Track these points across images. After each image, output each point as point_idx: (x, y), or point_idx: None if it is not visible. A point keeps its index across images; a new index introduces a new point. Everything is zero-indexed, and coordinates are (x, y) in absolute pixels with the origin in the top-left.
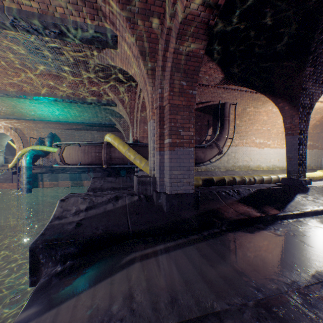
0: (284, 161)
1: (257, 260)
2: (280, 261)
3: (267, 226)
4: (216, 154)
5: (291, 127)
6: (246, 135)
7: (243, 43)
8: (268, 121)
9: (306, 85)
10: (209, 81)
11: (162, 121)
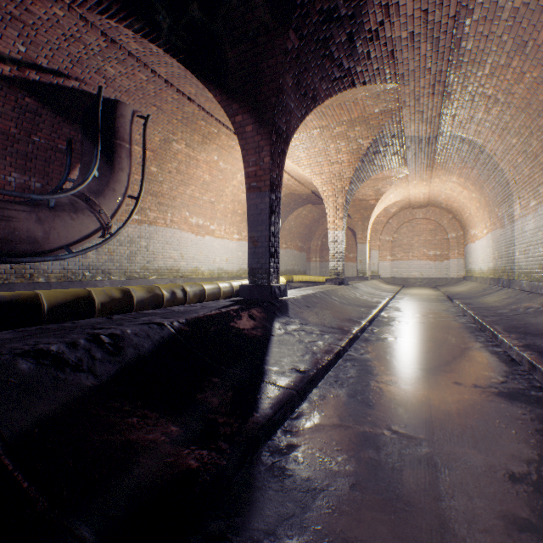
0: (236, 262)
1: None
2: None
3: None
4: (92, 233)
5: (258, 173)
6: (172, 203)
7: None
8: (212, 186)
9: (285, 81)
10: None
11: None
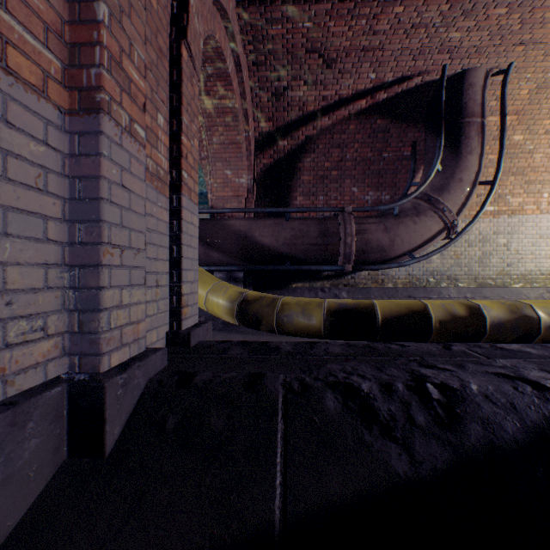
0: None
1: None
2: None
3: None
4: (434, 235)
5: None
6: (549, 177)
7: None
8: None
9: None
10: None
11: None
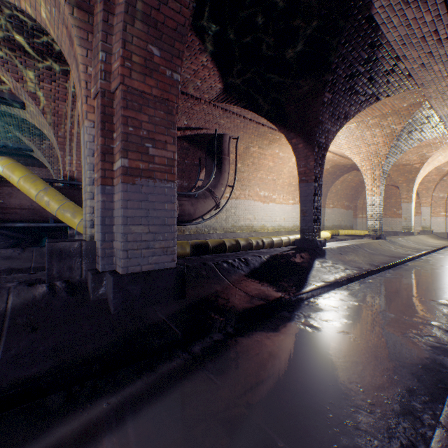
0: (290, 220)
1: (302, 398)
2: (338, 388)
3: (293, 313)
4: (212, 208)
5: (306, 172)
6: (249, 184)
7: (253, 31)
8: (274, 169)
9: (323, 117)
10: (202, 92)
11: (110, 124)
